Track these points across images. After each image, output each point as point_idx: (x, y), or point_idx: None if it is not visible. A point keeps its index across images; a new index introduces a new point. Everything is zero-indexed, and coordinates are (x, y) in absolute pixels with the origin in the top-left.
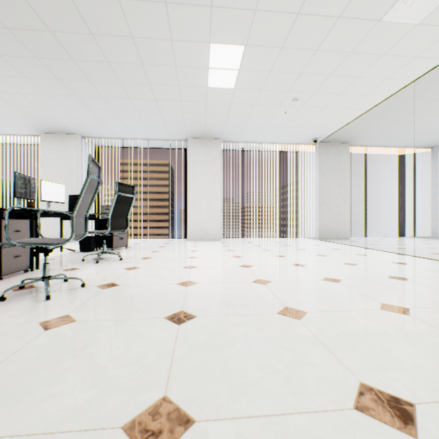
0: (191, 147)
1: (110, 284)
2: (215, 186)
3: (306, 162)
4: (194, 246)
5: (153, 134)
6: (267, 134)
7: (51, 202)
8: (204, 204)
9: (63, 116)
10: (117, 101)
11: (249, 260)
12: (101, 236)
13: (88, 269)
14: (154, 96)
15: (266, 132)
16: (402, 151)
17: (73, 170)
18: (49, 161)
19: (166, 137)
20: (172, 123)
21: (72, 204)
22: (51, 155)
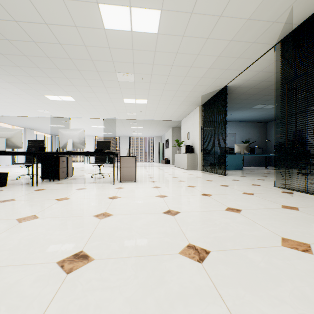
0: None
1: None
2: None
3: None
4: None
5: None
6: None
7: None
8: None
9: None
10: None
11: None
12: None
13: None
14: None
15: None
16: (12, 126)
17: None
18: None
19: None
20: None
21: None
22: None
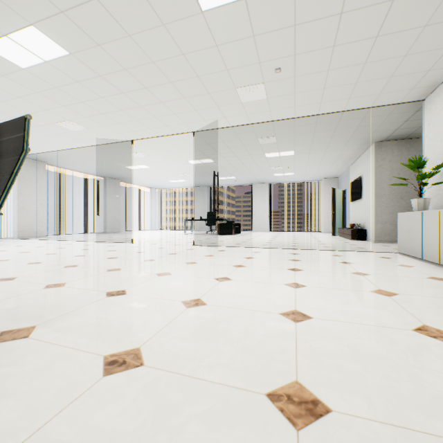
0: None
1: None
2: None
3: None
4: None
5: None
6: None
7: None
8: None
9: None
10: None
11: None
12: None
13: None
14: None
15: None
16: (88, 175)
17: None
18: None
19: None
20: None
21: None
22: None
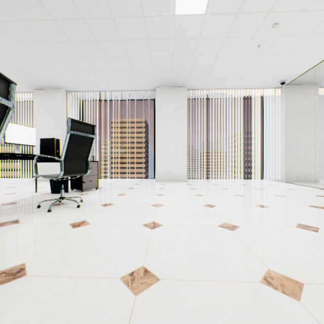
0: (159, 96)
1: (14, 269)
2: (181, 131)
3: (270, 106)
4: (161, 188)
5: (125, 84)
6: (232, 78)
7: (18, 144)
8: (171, 147)
9: (44, 69)
10: (86, 45)
11: (227, 213)
12: (58, 181)
13: (26, 224)
14: (120, 35)
15: (232, 76)
16: None
17: (58, 120)
18: (40, 113)
19: (136, 87)
20: (140, 70)
21: (42, 147)
22: (42, 107)
